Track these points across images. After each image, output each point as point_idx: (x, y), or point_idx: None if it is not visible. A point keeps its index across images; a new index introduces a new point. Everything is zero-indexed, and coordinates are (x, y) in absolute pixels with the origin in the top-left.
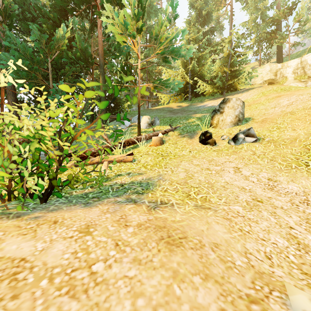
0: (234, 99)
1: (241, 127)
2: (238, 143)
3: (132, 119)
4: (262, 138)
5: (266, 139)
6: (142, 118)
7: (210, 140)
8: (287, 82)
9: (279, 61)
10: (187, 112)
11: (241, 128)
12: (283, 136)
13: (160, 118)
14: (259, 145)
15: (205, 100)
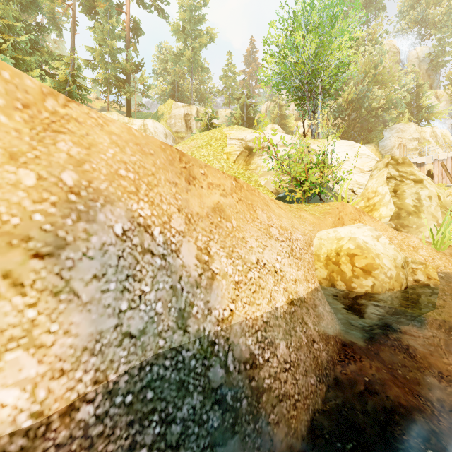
0: None
1: None
2: None
3: None
4: None
5: None
6: None
7: None
8: None
9: (128, 114)
10: None
11: None
12: None
13: None
14: None
15: None
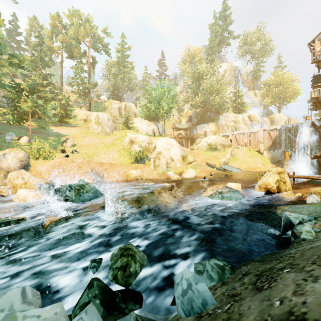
0: (71, 138)
1: (73, 148)
2: (73, 153)
3: (7, 134)
4: (79, 152)
5: (80, 152)
6: (24, 137)
7: (65, 152)
8: (92, 123)
9: (89, 108)
10: (43, 134)
11: (73, 148)
12: (84, 152)
13: (27, 136)
14: (78, 154)
15: (49, 125)
